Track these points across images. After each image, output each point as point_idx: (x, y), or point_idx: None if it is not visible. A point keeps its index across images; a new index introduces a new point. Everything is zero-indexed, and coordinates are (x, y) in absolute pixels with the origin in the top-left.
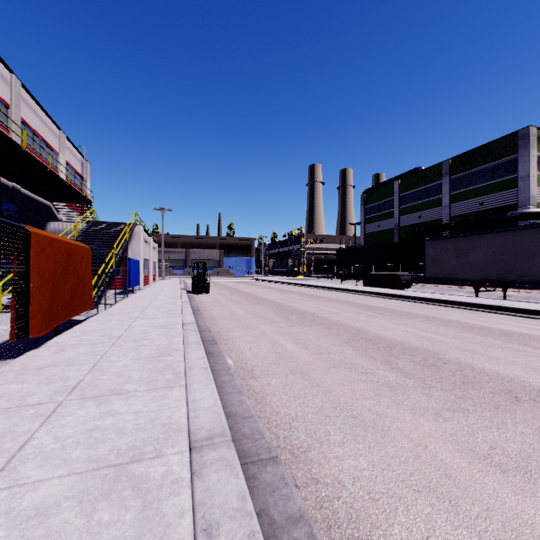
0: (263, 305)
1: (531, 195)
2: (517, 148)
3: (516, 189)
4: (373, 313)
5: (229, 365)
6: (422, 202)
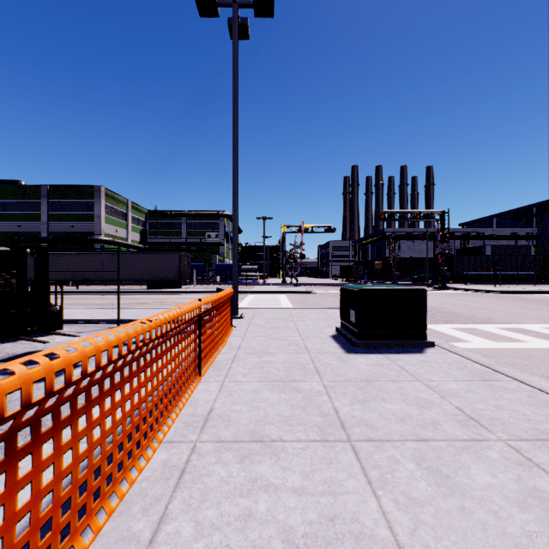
0: None
1: (102, 228)
2: (95, 196)
3: (94, 222)
4: None
5: None
6: (23, 214)
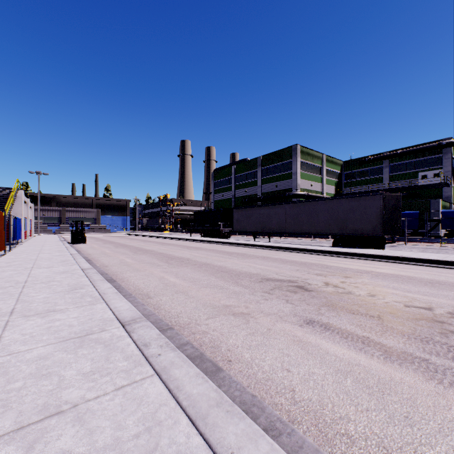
0: (125, 248)
1: (298, 184)
2: (292, 155)
3: (292, 179)
4: (187, 249)
5: (96, 264)
6: (247, 182)
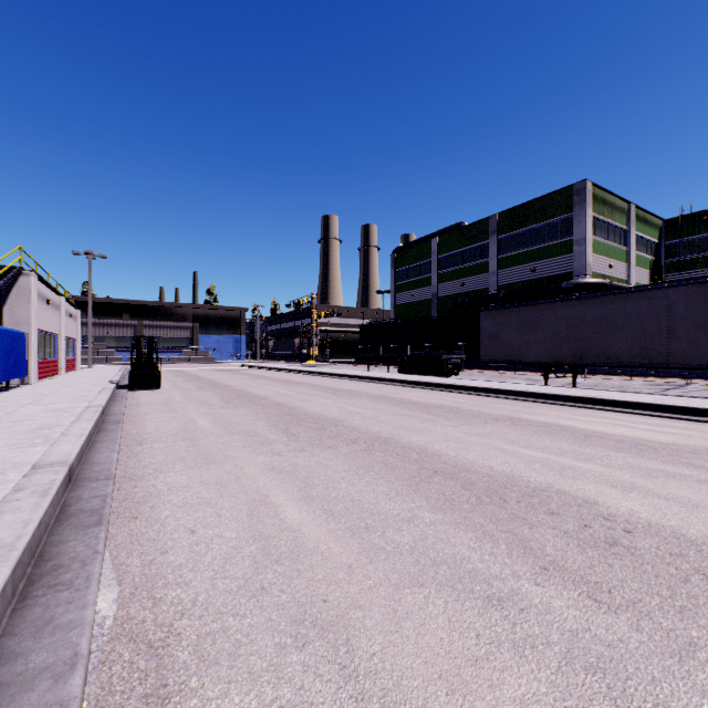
0: (250, 406)
1: (587, 262)
2: (572, 205)
3: (571, 255)
4: (429, 415)
5: (81, 639)
6: (465, 267)
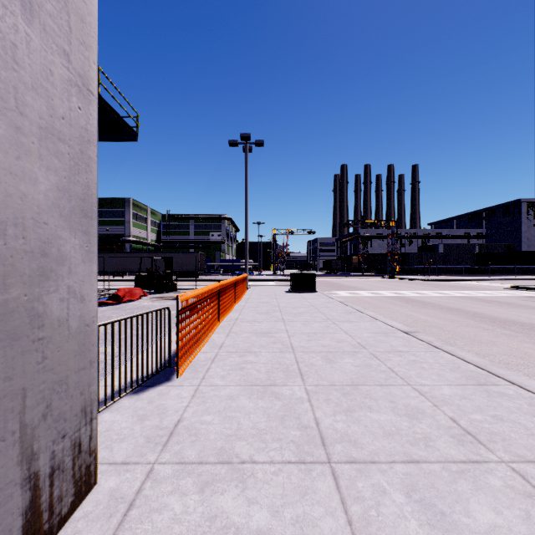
0: None
1: (131, 231)
2: (125, 206)
3: (125, 226)
4: None
5: None
6: None
